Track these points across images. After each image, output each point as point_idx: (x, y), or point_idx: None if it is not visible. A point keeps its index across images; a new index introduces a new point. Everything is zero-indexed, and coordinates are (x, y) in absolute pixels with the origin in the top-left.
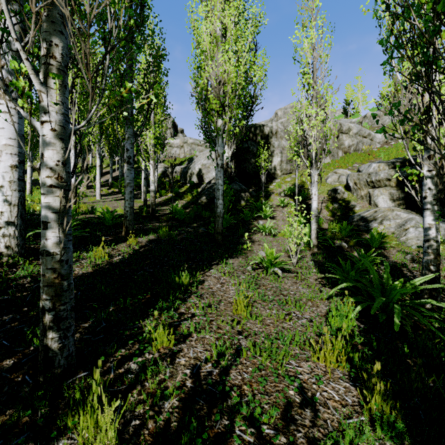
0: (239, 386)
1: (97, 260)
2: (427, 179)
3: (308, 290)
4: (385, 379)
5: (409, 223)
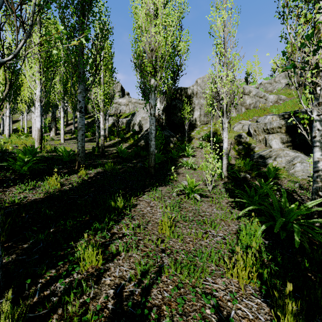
0: (159, 306)
1: (50, 188)
2: (317, 121)
3: (221, 212)
4: (297, 301)
5: (296, 159)
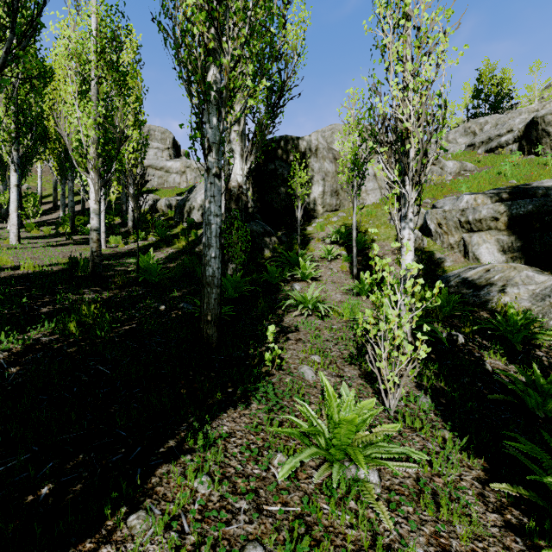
0: None
1: None
2: None
3: None
4: None
5: None
